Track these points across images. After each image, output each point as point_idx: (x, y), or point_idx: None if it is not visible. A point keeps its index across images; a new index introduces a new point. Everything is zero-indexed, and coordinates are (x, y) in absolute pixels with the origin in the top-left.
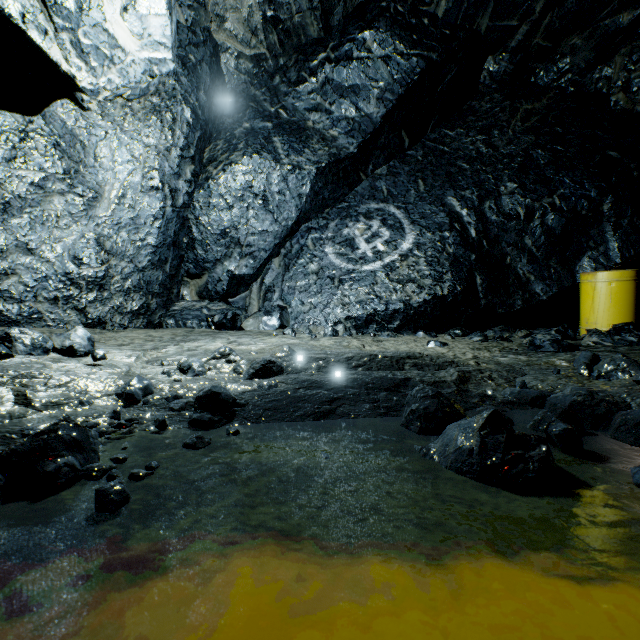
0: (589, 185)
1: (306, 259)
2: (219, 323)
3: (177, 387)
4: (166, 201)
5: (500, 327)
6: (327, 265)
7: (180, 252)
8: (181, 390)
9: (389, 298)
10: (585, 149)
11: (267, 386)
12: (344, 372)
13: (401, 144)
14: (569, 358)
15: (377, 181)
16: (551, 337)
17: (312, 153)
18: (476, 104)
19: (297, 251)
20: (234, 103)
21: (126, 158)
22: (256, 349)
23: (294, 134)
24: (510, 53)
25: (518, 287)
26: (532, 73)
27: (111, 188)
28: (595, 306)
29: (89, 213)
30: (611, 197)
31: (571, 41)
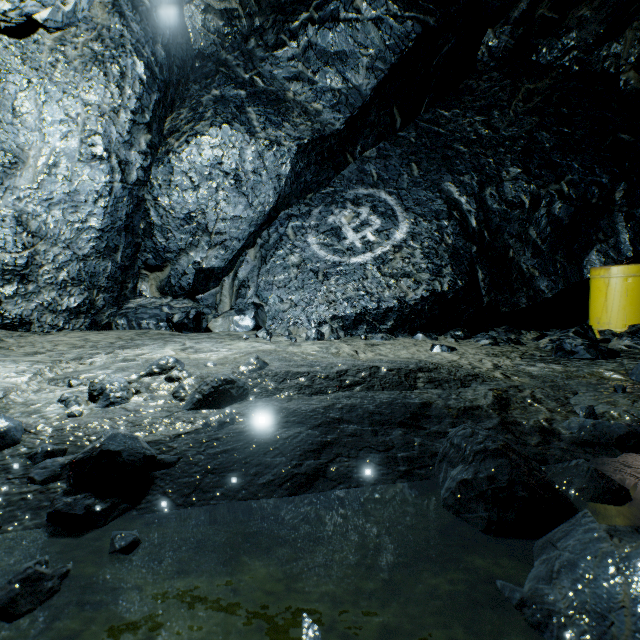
0: (600, 170)
1: (286, 250)
2: (179, 323)
3: (67, 429)
4: (113, 175)
5: (504, 328)
6: (310, 257)
7: (135, 239)
8: (71, 435)
9: (381, 295)
10: (594, 131)
11: (217, 424)
12: (335, 394)
13: (392, 123)
14: (619, 368)
15: (366, 164)
16: (583, 340)
17: (293, 128)
18: (473, 83)
19: (275, 241)
20: (202, 68)
21: (58, 117)
22: (217, 358)
23: (272, 105)
24: (512, 25)
25: (522, 283)
26: (534, 50)
27: (38, 153)
28: (608, 304)
29: (5, 183)
30: (624, 184)
31: (579, 12)
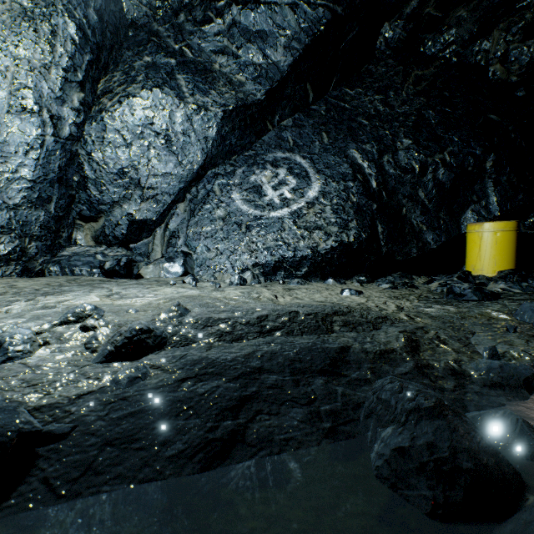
0: (475, 144)
1: (212, 204)
2: (110, 270)
3: None
4: (45, 128)
5: (398, 273)
6: (234, 211)
7: (69, 191)
8: None
9: (297, 245)
10: (470, 112)
11: (127, 380)
12: (256, 340)
13: (306, 97)
14: (503, 309)
15: (283, 132)
16: (469, 284)
17: (218, 95)
18: (373, 68)
19: (203, 196)
20: (135, 36)
21: None
22: (141, 304)
23: (200, 74)
24: (404, 20)
25: (413, 236)
26: (421, 43)
27: None
28: (482, 254)
29: None
30: (493, 155)
31: (458, 13)
